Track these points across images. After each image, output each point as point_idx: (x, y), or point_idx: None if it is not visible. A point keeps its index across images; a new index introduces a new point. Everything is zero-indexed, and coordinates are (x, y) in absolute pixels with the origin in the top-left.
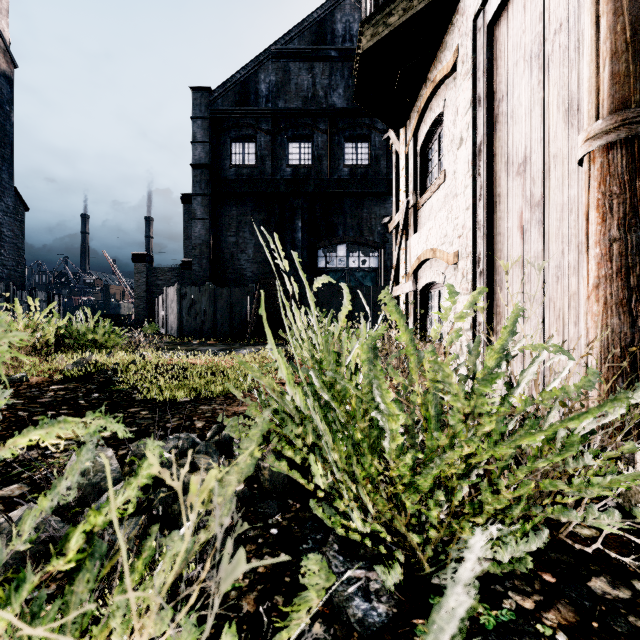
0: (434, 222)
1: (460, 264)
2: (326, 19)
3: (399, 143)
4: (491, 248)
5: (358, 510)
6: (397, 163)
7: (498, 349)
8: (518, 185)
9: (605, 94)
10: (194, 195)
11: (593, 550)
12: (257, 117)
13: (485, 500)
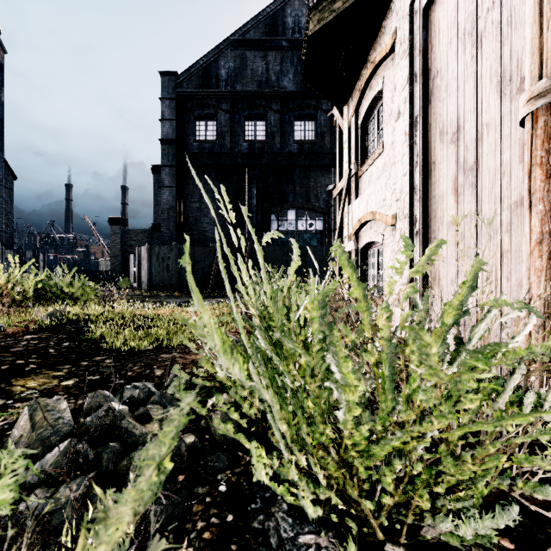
0: (374, 188)
1: (398, 225)
2: (278, 13)
3: (342, 119)
4: (426, 210)
5: (309, 490)
6: (340, 137)
7: (456, 305)
8: (452, 152)
9: (549, 53)
10: (162, 166)
11: (547, 509)
12: (218, 98)
13: (447, 470)
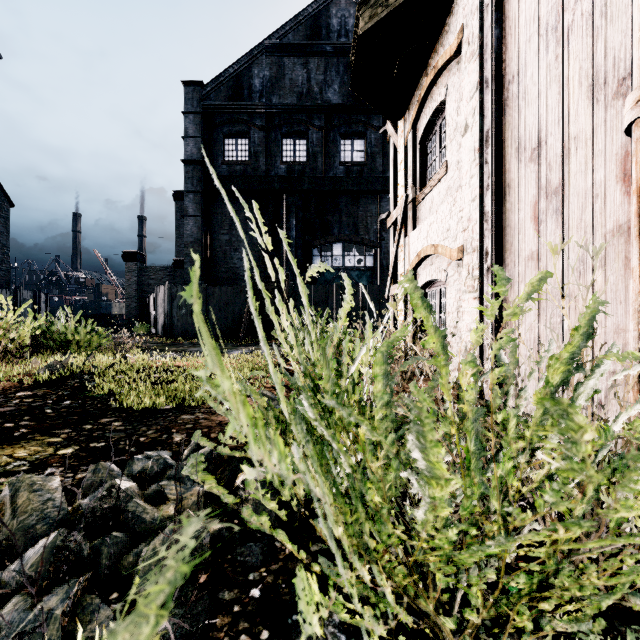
0: (435, 216)
1: (465, 260)
2: (321, 13)
3: (397, 136)
4: (500, 242)
5: (375, 619)
6: (395, 157)
7: (566, 359)
8: (531, 172)
9: None
10: (186, 192)
11: None
12: (251, 113)
13: (559, 583)
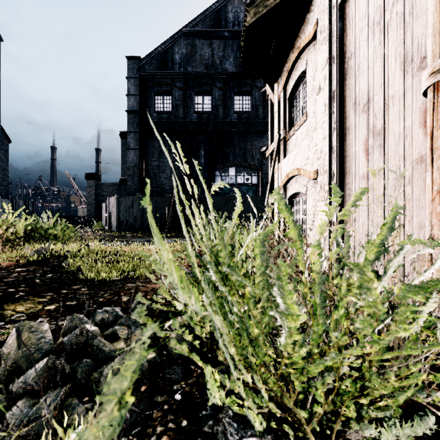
0: (299, 149)
1: (319, 179)
2: (221, 10)
3: (273, 94)
4: (342, 167)
5: (255, 404)
6: (271, 108)
7: (378, 244)
8: (363, 119)
9: None
10: (128, 132)
11: None
12: (173, 78)
13: (371, 385)
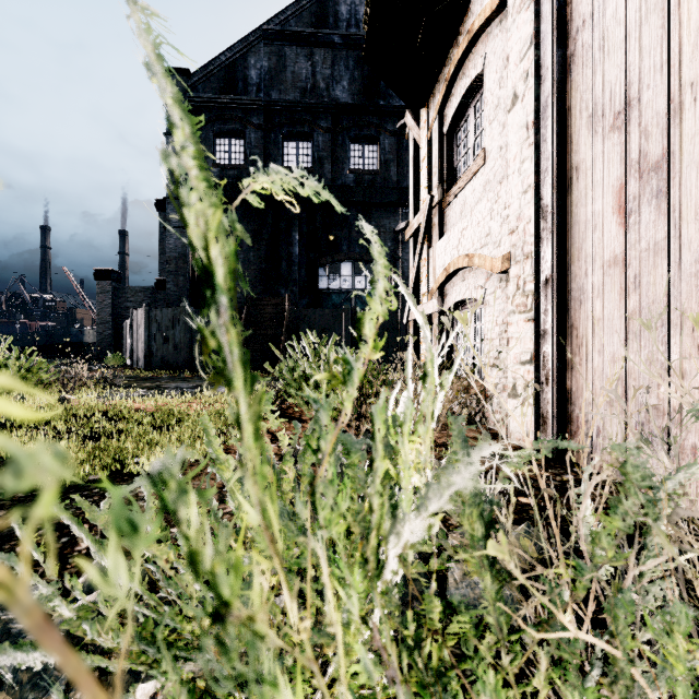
0: (470, 219)
1: (513, 271)
2: None
3: (418, 129)
4: (563, 245)
5: None
6: (415, 155)
7: None
8: (614, 145)
9: None
10: (168, 198)
11: None
12: (246, 109)
13: None
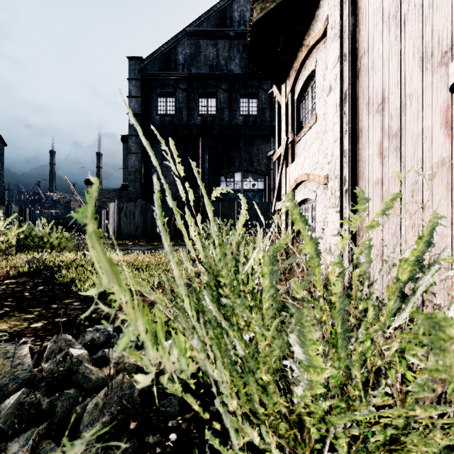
0: (308, 153)
1: (329, 184)
2: (226, 9)
3: (280, 96)
4: (354, 171)
5: None
6: (279, 111)
7: (412, 261)
8: (377, 121)
9: None
10: (130, 135)
11: None
12: (176, 79)
13: (409, 440)
